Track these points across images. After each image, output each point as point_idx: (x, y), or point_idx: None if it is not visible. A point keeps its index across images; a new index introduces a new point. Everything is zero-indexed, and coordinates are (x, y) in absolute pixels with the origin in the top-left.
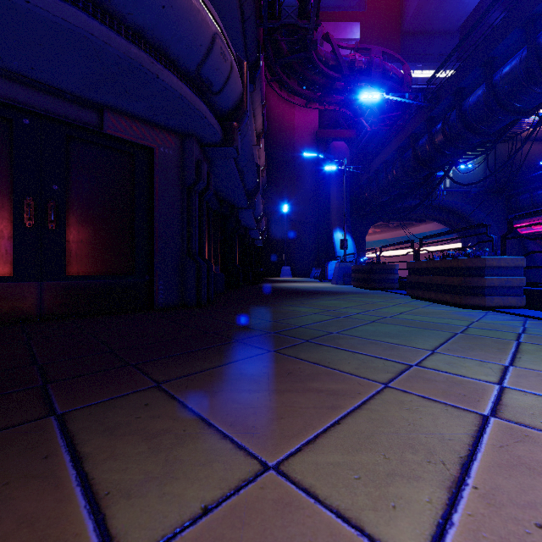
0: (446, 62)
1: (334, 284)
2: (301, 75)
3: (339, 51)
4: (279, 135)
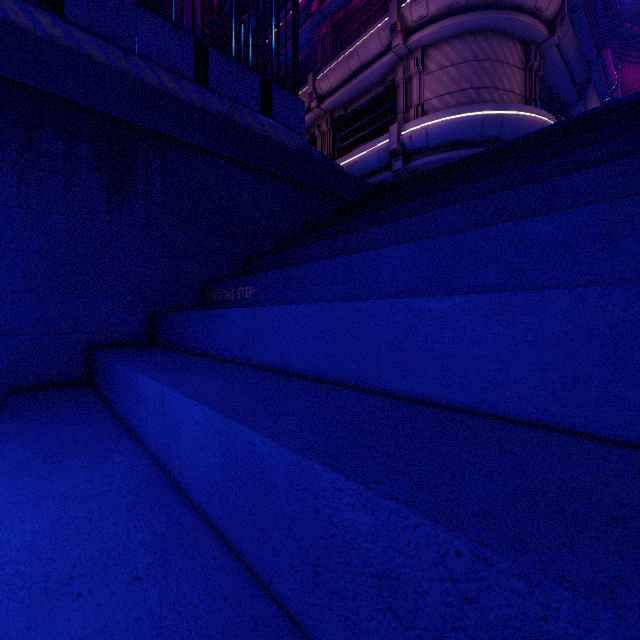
0: None
1: None
2: None
3: None
4: None
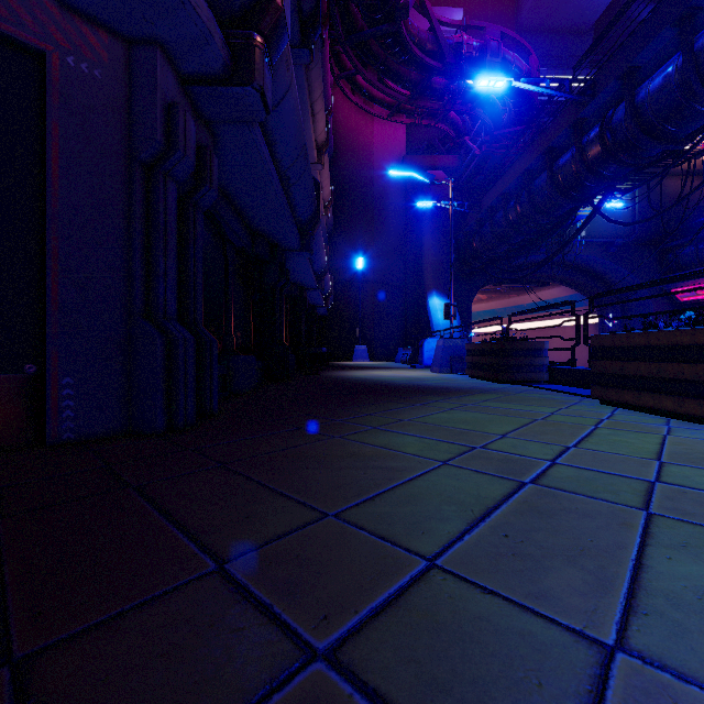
0: (607, 32)
1: (437, 372)
2: (384, 64)
3: (439, 27)
4: (350, 160)
